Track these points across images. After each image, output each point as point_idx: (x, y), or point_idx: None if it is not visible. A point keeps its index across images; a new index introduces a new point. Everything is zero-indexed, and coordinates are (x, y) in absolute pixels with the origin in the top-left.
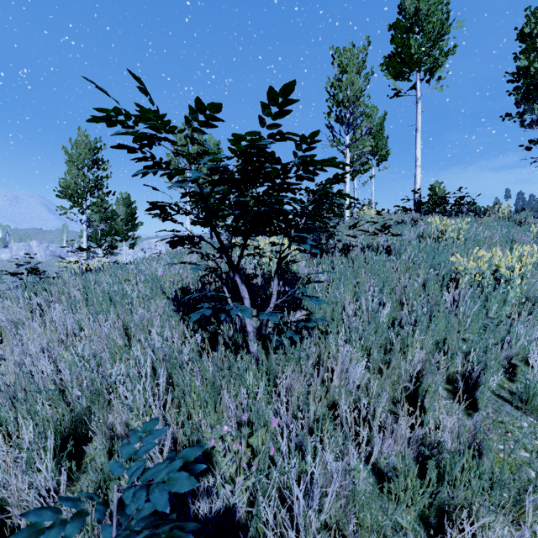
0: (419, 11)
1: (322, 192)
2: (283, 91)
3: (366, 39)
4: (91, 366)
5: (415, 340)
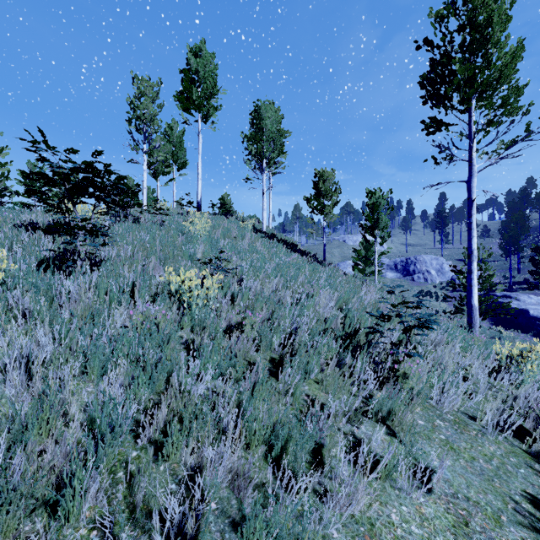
0: (198, 72)
1: (116, 182)
2: (100, 151)
3: (159, 79)
4: (2, 235)
5: (155, 244)
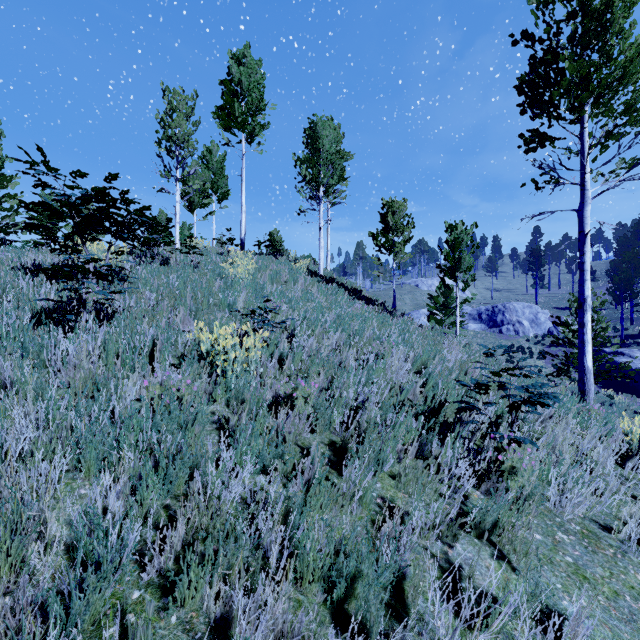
0: (242, 83)
1: (137, 214)
2: (115, 174)
3: (195, 91)
4: None
5: (186, 291)
